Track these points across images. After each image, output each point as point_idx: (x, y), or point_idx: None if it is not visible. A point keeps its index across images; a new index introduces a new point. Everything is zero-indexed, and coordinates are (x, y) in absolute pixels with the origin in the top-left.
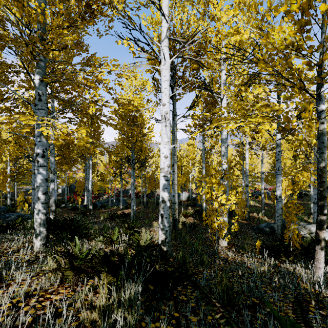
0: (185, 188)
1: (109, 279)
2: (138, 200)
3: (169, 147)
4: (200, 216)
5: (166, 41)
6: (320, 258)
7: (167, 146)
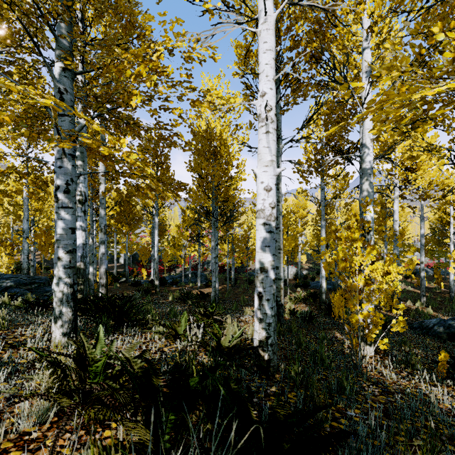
0: (290, 261)
1: (142, 432)
2: (222, 276)
3: (273, 171)
4: (317, 301)
5: None
6: None
7: (269, 170)
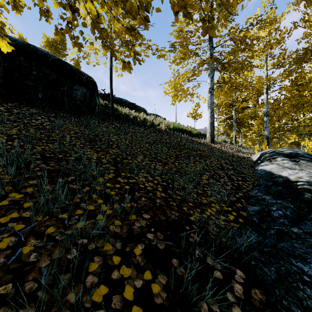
0: None
1: None
2: None
3: None
4: None
5: None
6: None
7: None
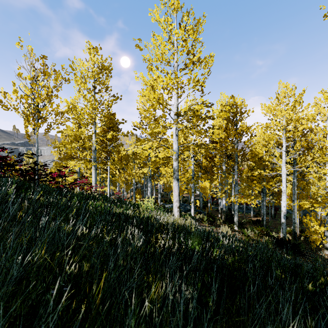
0: None
1: (266, 238)
2: None
3: (285, 203)
4: None
5: (284, 163)
6: None
7: (284, 203)
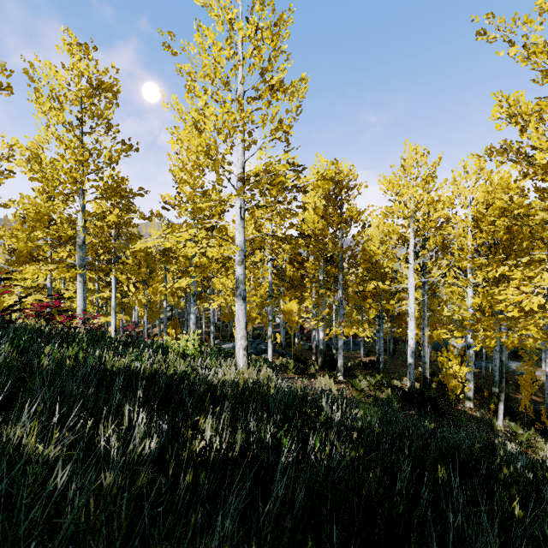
0: None
1: (388, 390)
2: None
3: (414, 332)
4: None
5: (412, 271)
6: (500, 408)
7: (412, 332)
